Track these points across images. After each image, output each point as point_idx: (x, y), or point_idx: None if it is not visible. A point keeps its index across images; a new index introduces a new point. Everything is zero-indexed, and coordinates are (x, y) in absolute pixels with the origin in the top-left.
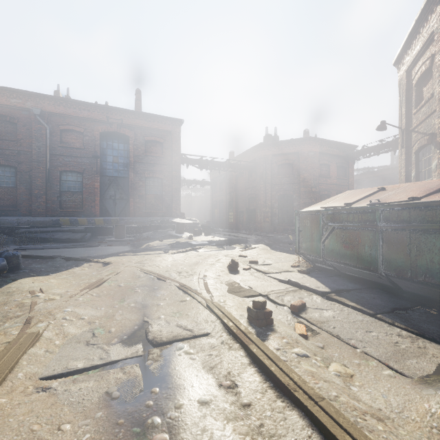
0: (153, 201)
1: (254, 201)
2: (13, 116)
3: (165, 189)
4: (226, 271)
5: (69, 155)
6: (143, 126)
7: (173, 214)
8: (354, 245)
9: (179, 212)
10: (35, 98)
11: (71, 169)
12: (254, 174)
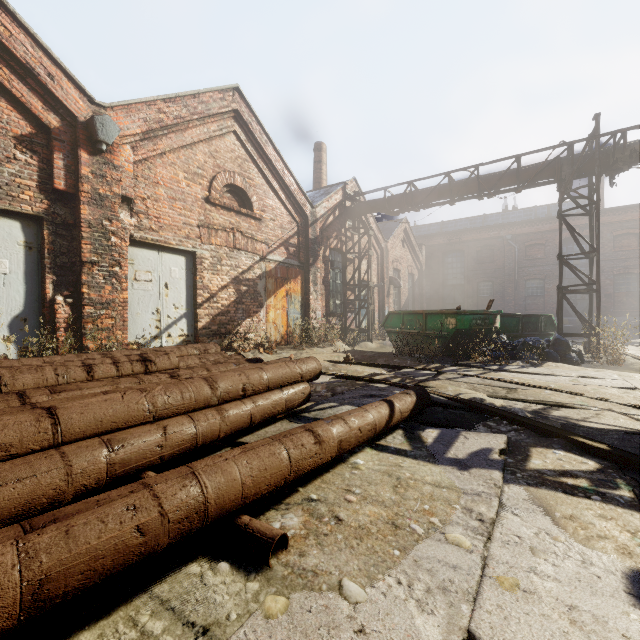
0: (624, 300)
1: None
2: (491, 245)
3: None
4: None
5: (532, 265)
6: (610, 222)
7: None
8: None
9: None
10: (506, 227)
11: (534, 277)
12: None
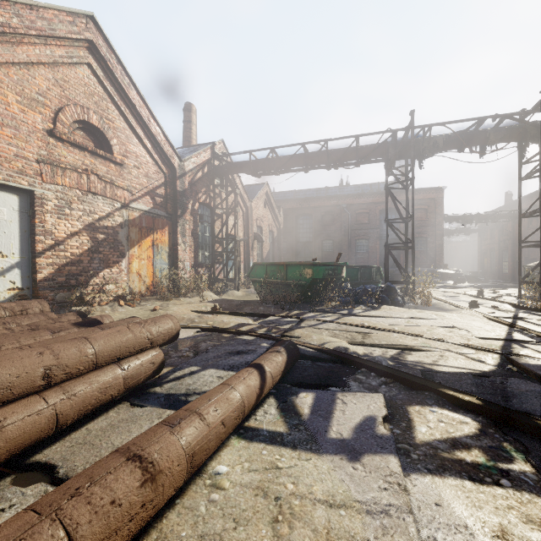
0: (418, 256)
1: (535, 250)
2: (332, 211)
3: (429, 245)
4: (476, 293)
5: (360, 229)
6: (410, 199)
7: (436, 266)
8: (539, 280)
9: (442, 264)
10: (343, 198)
11: (361, 238)
12: (534, 221)
